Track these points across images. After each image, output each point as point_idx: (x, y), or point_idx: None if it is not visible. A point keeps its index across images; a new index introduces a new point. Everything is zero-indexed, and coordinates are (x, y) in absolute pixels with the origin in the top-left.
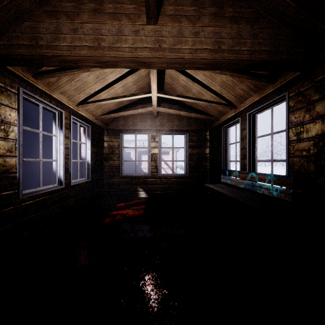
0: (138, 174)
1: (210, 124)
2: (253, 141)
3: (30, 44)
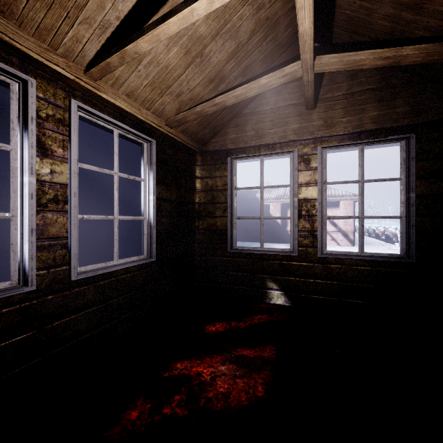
0: (267, 249)
1: None
2: None
3: None
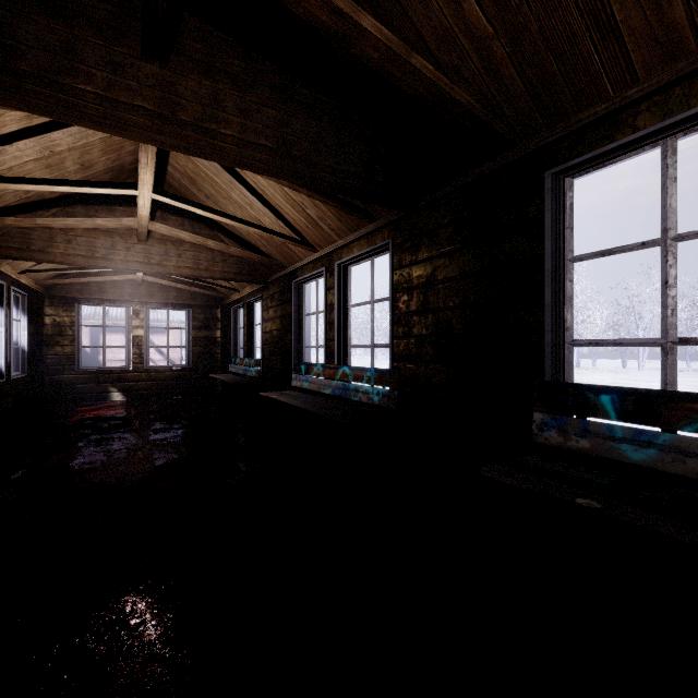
0: (109, 367)
1: (223, 299)
2: (252, 329)
3: (21, 248)
